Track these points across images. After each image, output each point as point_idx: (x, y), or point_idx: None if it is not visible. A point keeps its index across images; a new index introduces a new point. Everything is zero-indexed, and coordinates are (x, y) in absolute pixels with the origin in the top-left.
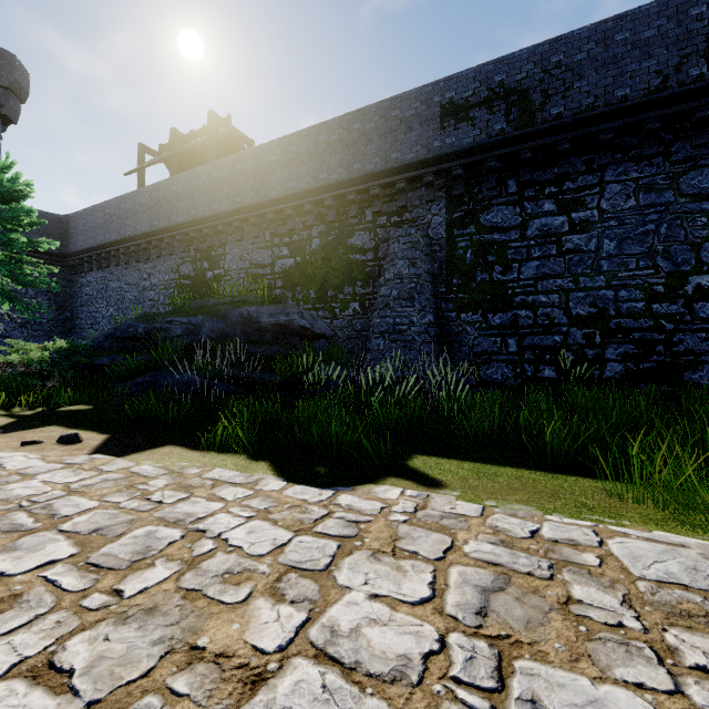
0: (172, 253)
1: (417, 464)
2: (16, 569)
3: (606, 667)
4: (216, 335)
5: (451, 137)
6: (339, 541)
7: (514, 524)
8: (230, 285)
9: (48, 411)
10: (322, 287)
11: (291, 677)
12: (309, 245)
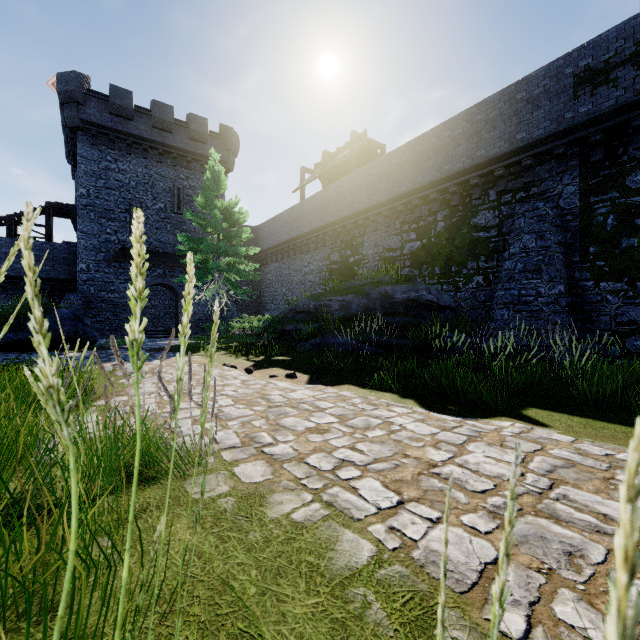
0: (324, 245)
1: (529, 413)
2: (320, 422)
3: (615, 497)
4: (362, 309)
5: (586, 105)
6: (467, 436)
7: (595, 449)
8: (367, 267)
9: (267, 359)
10: (446, 264)
11: (448, 468)
12: (434, 228)
